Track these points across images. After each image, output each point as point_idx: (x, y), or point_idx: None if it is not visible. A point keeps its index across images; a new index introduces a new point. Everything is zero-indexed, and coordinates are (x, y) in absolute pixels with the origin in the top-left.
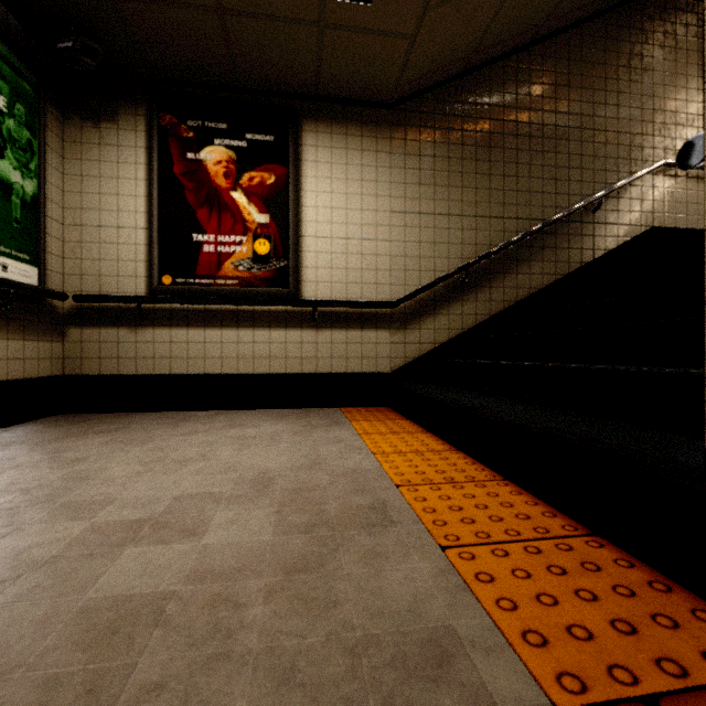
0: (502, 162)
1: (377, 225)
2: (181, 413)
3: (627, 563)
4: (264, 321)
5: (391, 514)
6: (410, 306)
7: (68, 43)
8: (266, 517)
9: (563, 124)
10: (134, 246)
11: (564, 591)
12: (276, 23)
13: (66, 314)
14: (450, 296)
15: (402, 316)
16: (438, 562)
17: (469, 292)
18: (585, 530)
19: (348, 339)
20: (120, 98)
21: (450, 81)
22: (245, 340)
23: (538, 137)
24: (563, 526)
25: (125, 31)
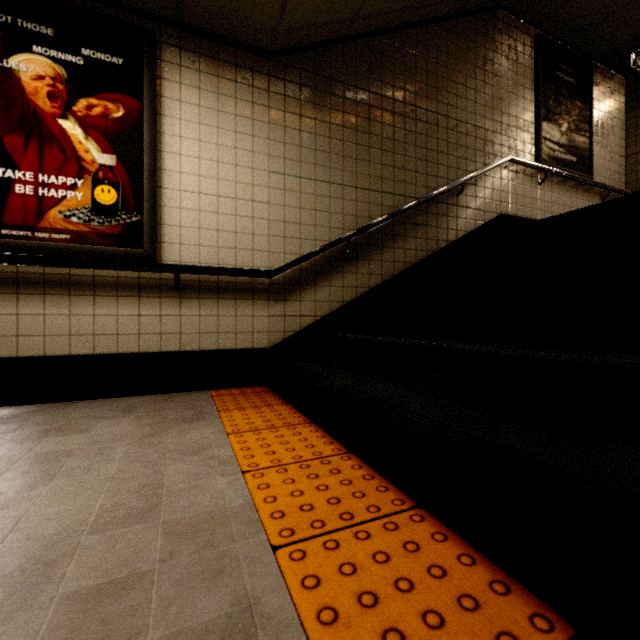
0: (380, 137)
1: (254, 185)
2: None
3: None
4: (109, 288)
5: None
6: (290, 276)
7: None
8: None
9: (432, 109)
10: None
11: None
12: None
13: None
14: (331, 267)
15: (281, 286)
16: None
17: (350, 264)
18: (562, 622)
19: (219, 311)
20: None
21: (331, 43)
22: (81, 312)
23: (412, 118)
24: (531, 620)
25: None
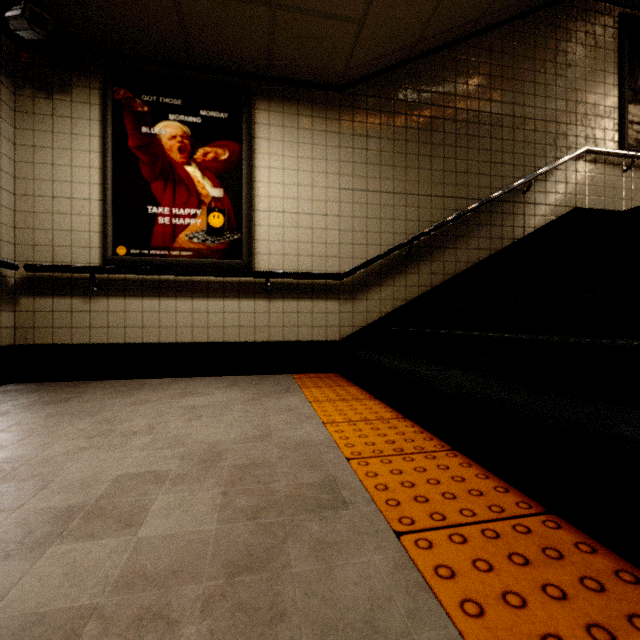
0: (442, 145)
1: (327, 201)
2: (136, 381)
3: (588, 547)
4: (218, 291)
5: (342, 493)
6: (358, 277)
7: (17, 11)
8: (211, 501)
9: (497, 111)
10: (87, 217)
11: (530, 587)
12: (229, 2)
13: (18, 284)
14: (395, 268)
15: (350, 287)
16: (394, 552)
17: (412, 265)
18: (539, 507)
19: (299, 308)
20: (74, 71)
21: (395, 67)
22: (199, 309)
23: (475, 123)
24: (517, 503)
25: (76, 2)
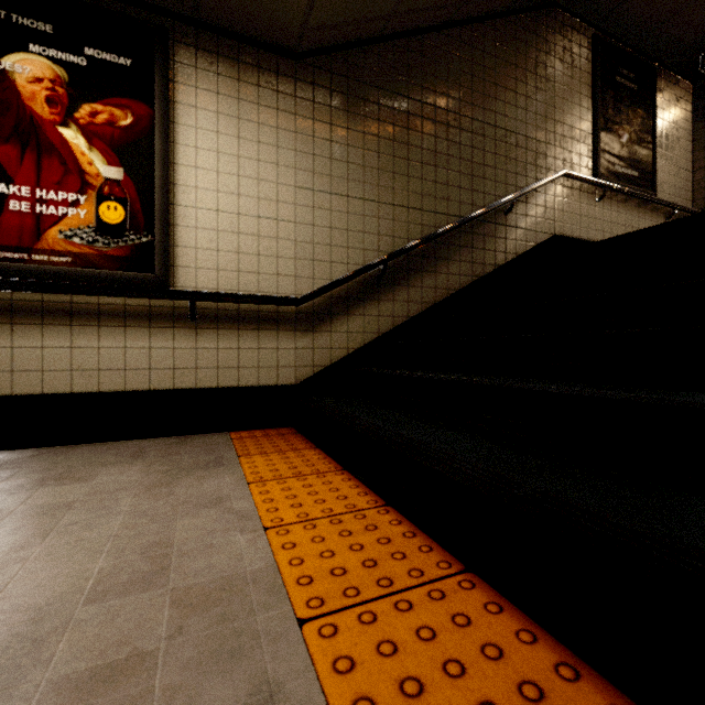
0: (420, 148)
1: (279, 201)
2: None
3: None
4: (115, 318)
5: None
6: (320, 303)
7: None
8: None
9: (478, 118)
10: None
11: None
12: None
13: None
14: (366, 294)
15: (309, 315)
16: None
17: (386, 291)
18: None
19: (240, 343)
20: None
21: (366, 43)
22: (84, 344)
23: (456, 127)
24: None
25: None
